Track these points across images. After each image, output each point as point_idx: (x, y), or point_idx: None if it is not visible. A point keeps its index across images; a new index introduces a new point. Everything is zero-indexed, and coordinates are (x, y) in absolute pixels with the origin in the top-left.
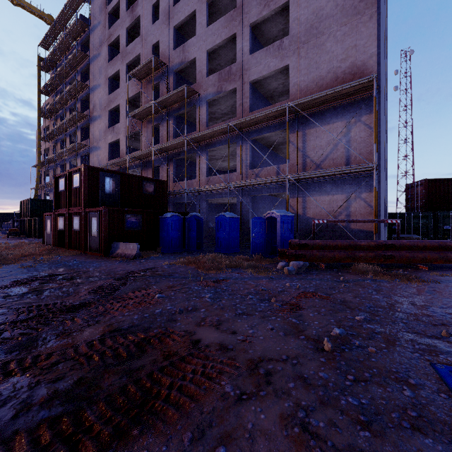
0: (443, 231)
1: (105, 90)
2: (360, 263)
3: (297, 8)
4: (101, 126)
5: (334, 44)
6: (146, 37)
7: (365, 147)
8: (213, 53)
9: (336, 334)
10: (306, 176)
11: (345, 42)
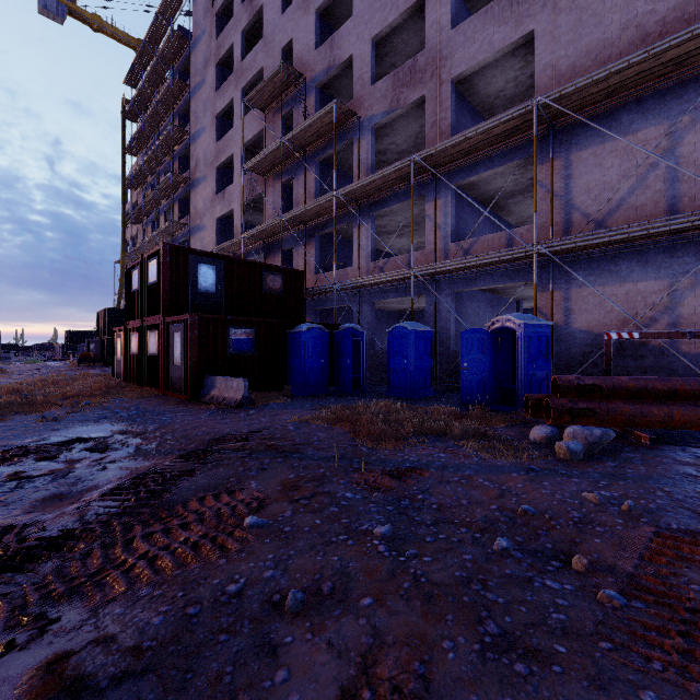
0: None
1: (212, 135)
2: None
3: None
4: (206, 193)
5: None
6: (272, 37)
7: None
8: (383, 43)
9: None
10: (579, 244)
11: None
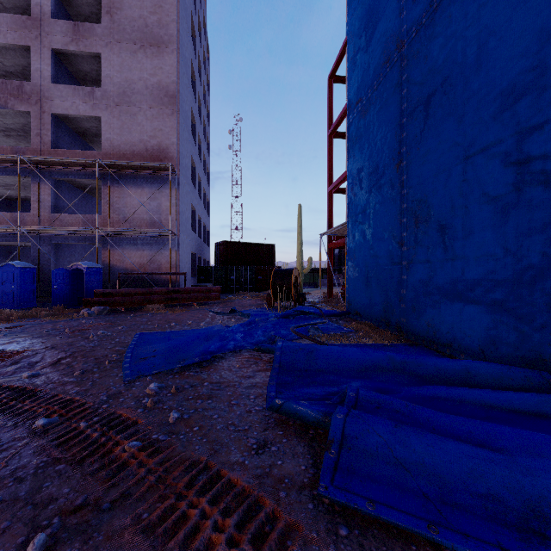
0: (230, 280)
1: None
2: (153, 304)
3: (110, 66)
4: None
5: (145, 120)
6: None
7: (169, 215)
8: None
9: (101, 333)
10: (117, 232)
11: (153, 123)
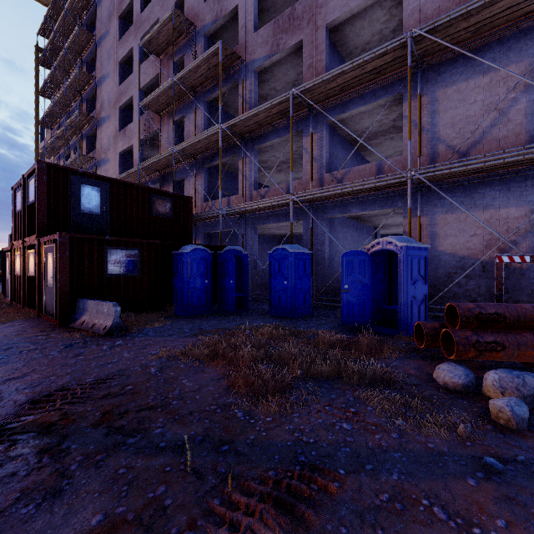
0: None
1: (115, 79)
2: None
3: None
4: (110, 131)
5: None
6: None
7: None
8: None
9: None
10: (453, 169)
11: None
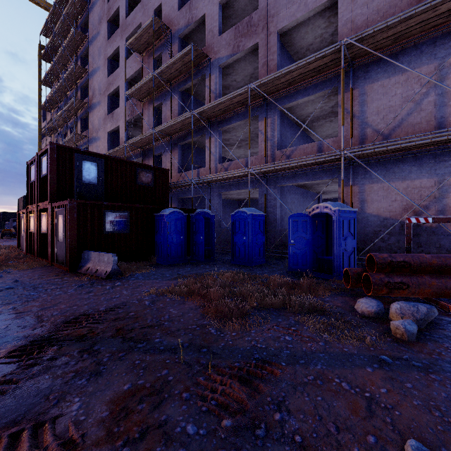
0: None
1: (104, 72)
2: None
3: None
4: (100, 114)
5: None
6: (147, 1)
7: None
8: (227, 7)
9: None
10: (377, 149)
11: None
